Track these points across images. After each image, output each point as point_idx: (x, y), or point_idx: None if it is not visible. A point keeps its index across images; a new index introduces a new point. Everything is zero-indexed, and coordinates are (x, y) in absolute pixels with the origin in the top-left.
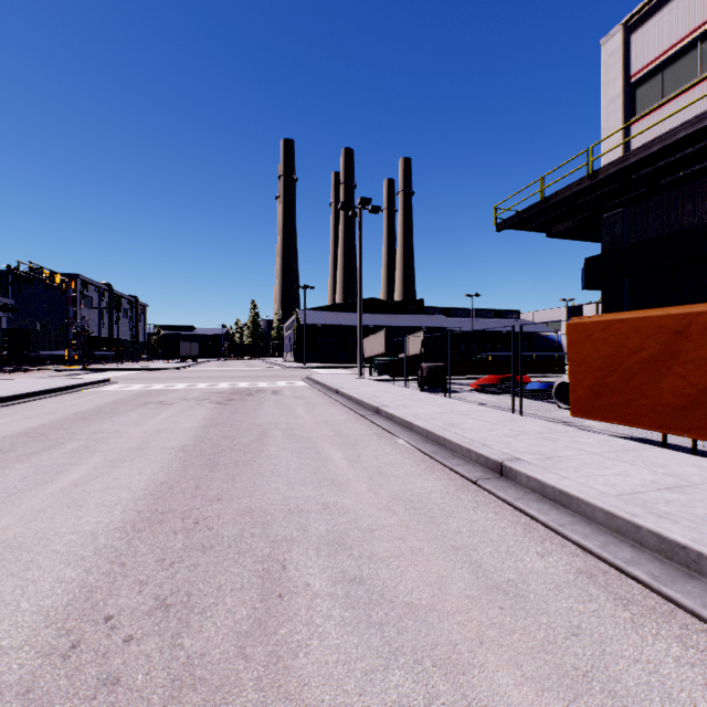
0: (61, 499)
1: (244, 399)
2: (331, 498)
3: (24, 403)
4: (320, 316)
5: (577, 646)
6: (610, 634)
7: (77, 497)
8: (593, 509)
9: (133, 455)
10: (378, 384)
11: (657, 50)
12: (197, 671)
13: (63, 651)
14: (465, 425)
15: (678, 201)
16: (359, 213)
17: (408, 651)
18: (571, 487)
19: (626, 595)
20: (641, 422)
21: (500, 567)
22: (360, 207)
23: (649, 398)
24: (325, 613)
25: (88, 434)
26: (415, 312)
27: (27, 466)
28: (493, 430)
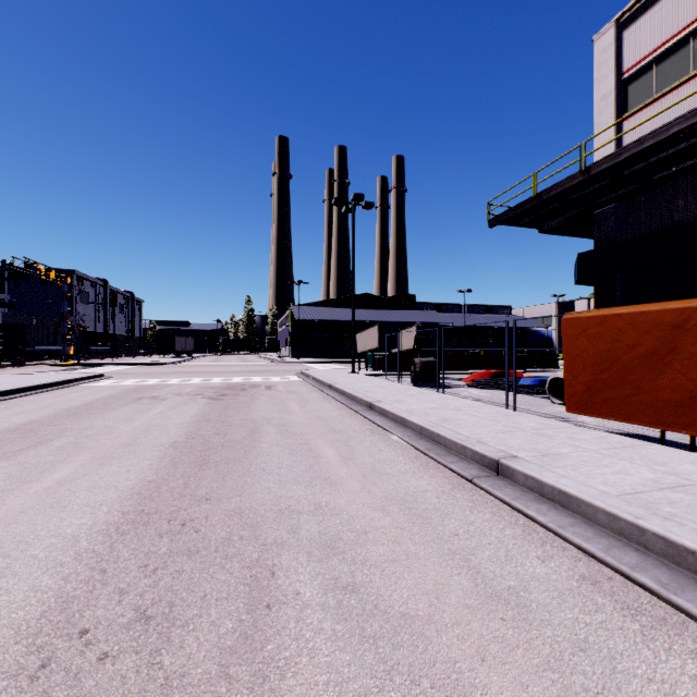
0: (44, 499)
1: (238, 394)
2: (324, 498)
3: (16, 399)
4: (314, 311)
5: (585, 664)
6: (620, 649)
7: (62, 497)
8: (595, 510)
9: (122, 452)
10: (371, 379)
11: (649, 46)
12: (175, 694)
13: (31, 671)
14: (459, 421)
15: (670, 197)
16: (352, 209)
17: (404, 669)
18: (571, 487)
19: (634, 605)
20: (638, 418)
21: (500, 573)
22: (354, 203)
23: (646, 394)
24: (315, 626)
25: (78, 430)
26: (408, 307)
27: (12, 464)
28: (487, 426)
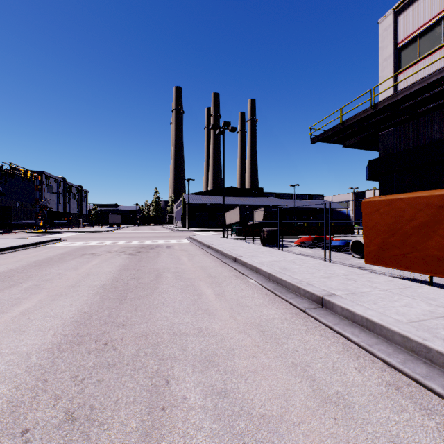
0: (10, 326)
1: (148, 251)
2: (204, 324)
3: (2, 255)
4: (198, 198)
5: None
6: (423, 443)
7: (22, 324)
8: (393, 333)
9: (68, 291)
10: (235, 242)
11: (415, 26)
12: None
13: None
14: (294, 270)
15: (429, 123)
16: (223, 132)
17: None
18: (375, 316)
19: (428, 406)
20: (414, 268)
21: (330, 380)
22: (224, 127)
23: (420, 251)
24: (197, 425)
25: (40, 276)
26: (258, 195)
27: None
28: (313, 273)
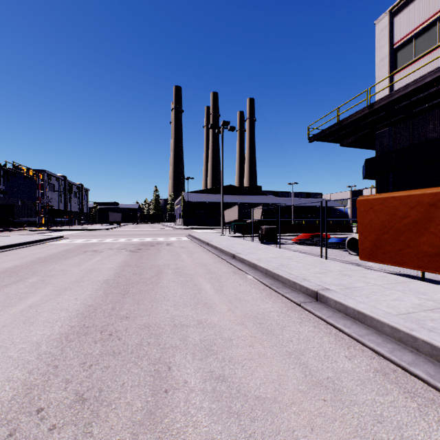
0: (19, 318)
1: (148, 248)
2: (203, 316)
3: (6, 251)
4: (197, 196)
5: (382, 432)
6: (405, 421)
7: (31, 316)
8: (382, 325)
9: (72, 286)
10: (234, 239)
11: (411, 27)
12: None
13: (2, 438)
14: (291, 266)
15: (424, 123)
16: (222, 131)
17: (258, 436)
18: (366, 309)
19: (412, 389)
20: (407, 264)
21: (321, 367)
22: (222, 127)
23: (412, 248)
24: (198, 405)
25: (45, 272)
26: (257, 194)
27: (0, 294)
28: (309, 269)
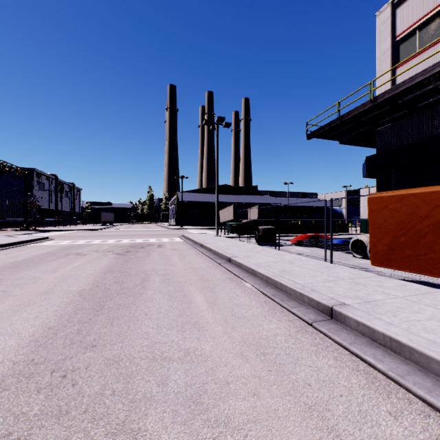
0: None
1: (137, 251)
2: (192, 343)
3: None
4: (192, 196)
5: None
6: None
7: None
8: (428, 360)
9: (37, 299)
10: (229, 240)
11: (414, 18)
12: None
13: None
14: (294, 272)
15: (429, 118)
16: (217, 127)
17: None
18: (401, 335)
19: None
20: (429, 271)
21: (360, 436)
22: (217, 123)
23: (436, 253)
24: None
25: (12, 280)
26: (252, 193)
27: None
28: (315, 276)
